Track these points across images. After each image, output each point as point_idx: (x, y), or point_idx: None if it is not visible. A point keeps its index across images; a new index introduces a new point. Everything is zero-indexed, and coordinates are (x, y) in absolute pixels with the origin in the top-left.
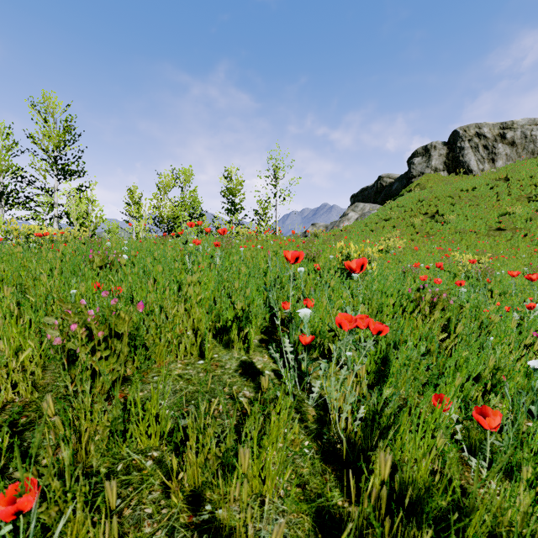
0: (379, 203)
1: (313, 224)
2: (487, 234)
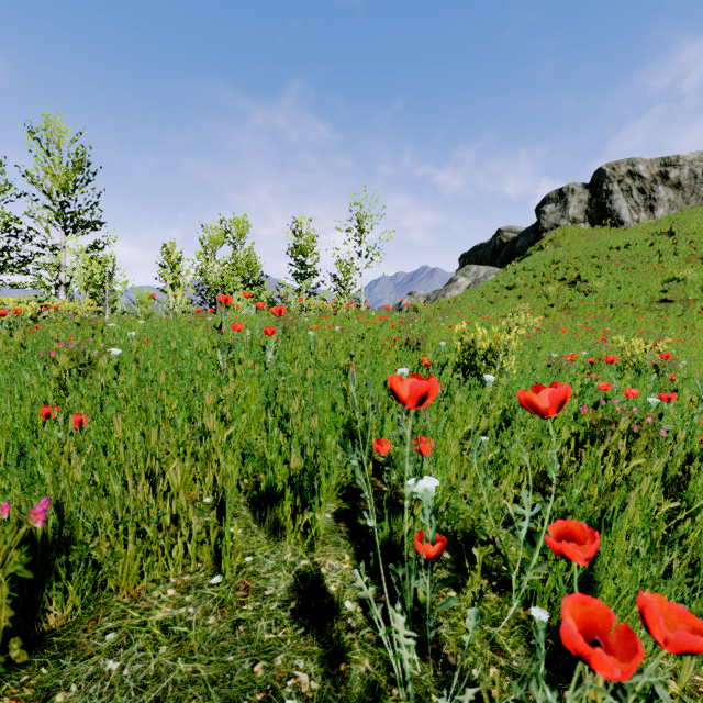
0: (498, 266)
1: (410, 293)
2: (649, 307)
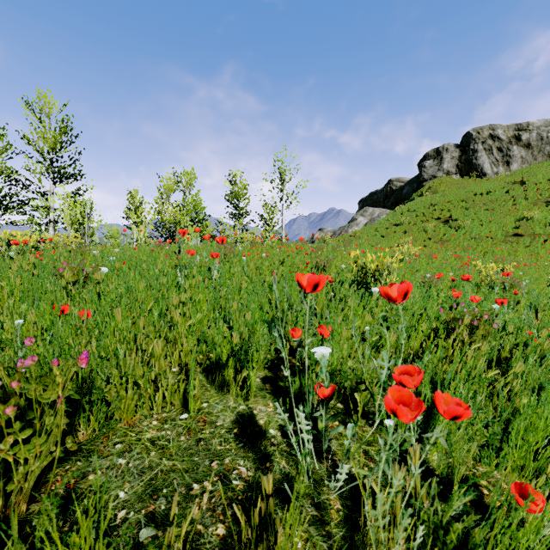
0: (389, 208)
1: (320, 229)
2: (504, 240)
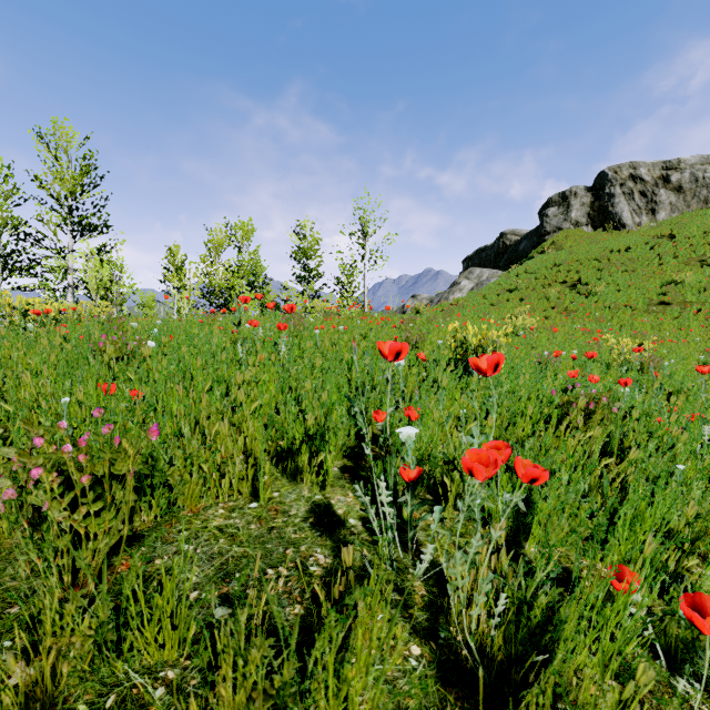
0: (501, 269)
1: (413, 295)
2: (647, 309)
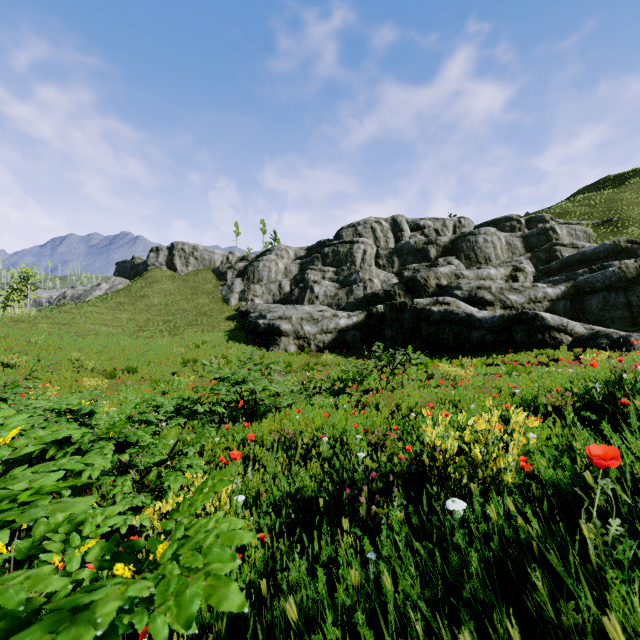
0: (130, 277)
1: (73, 287)
2: (148, 311)
